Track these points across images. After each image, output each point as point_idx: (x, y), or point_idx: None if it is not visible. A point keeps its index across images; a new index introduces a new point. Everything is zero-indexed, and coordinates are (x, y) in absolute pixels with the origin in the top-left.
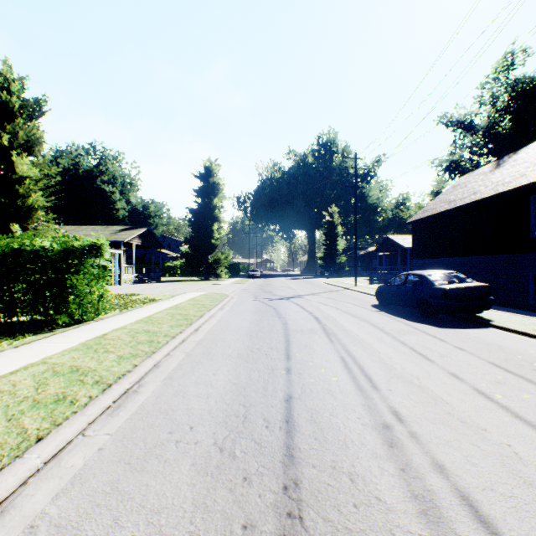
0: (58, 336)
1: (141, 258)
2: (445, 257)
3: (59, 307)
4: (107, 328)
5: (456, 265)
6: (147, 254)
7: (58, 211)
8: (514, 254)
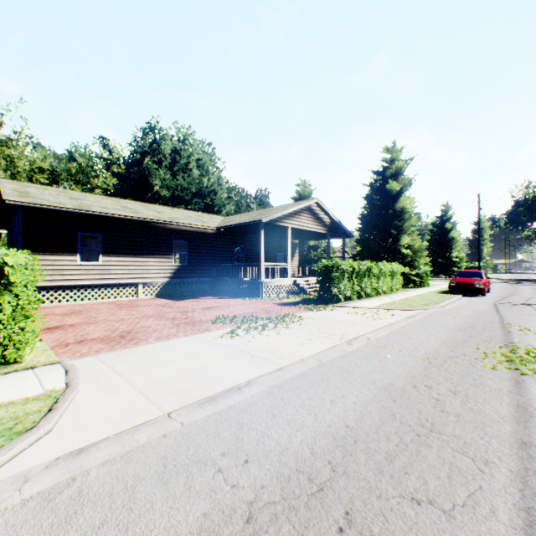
0: None
1: None
2: None
3: None
4: None
5: None
6: None
7: None
8: None
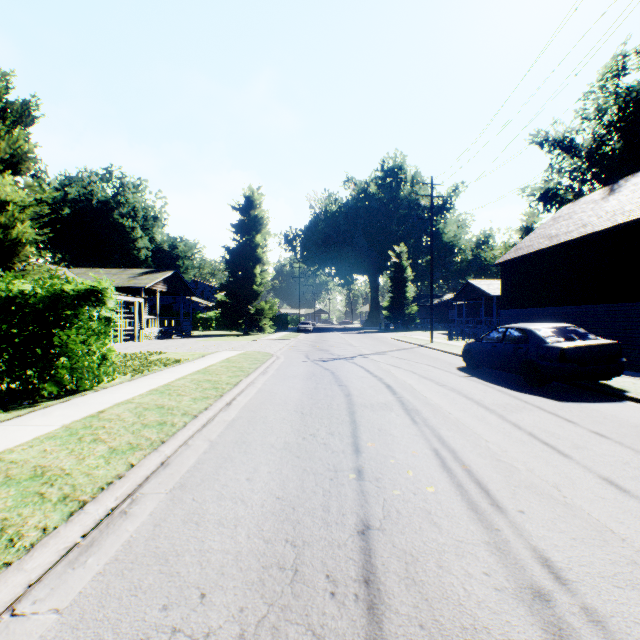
0: (36, 414)
1: (168, 308)
2: (546, 306)
3: (42, 373)
4: (107, 402)
5: (560, 317)
6: (176, 303)
7: (66, 251)
8: (639, 302)
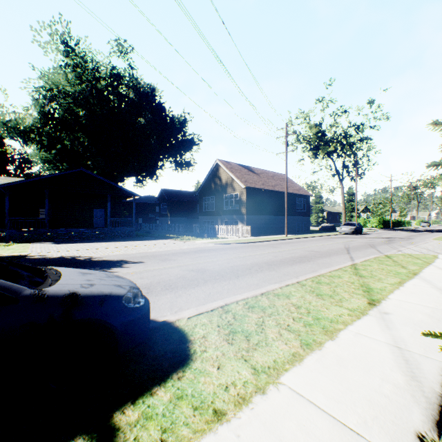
0: None
1: None
2: (270, 215)
3: None
4: None
5: (275, 220)
6: None
7: None
8: (293, 216)
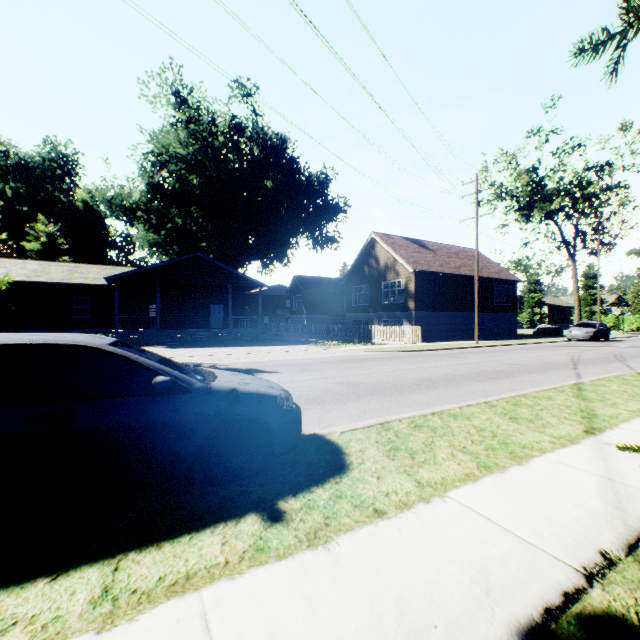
0: None
1: None
2: (453, 311)
3: None
4: None
5: (461, 318)
6: None
7: None
8: (489, 312)
